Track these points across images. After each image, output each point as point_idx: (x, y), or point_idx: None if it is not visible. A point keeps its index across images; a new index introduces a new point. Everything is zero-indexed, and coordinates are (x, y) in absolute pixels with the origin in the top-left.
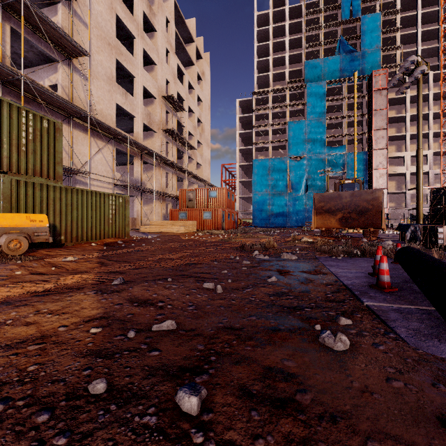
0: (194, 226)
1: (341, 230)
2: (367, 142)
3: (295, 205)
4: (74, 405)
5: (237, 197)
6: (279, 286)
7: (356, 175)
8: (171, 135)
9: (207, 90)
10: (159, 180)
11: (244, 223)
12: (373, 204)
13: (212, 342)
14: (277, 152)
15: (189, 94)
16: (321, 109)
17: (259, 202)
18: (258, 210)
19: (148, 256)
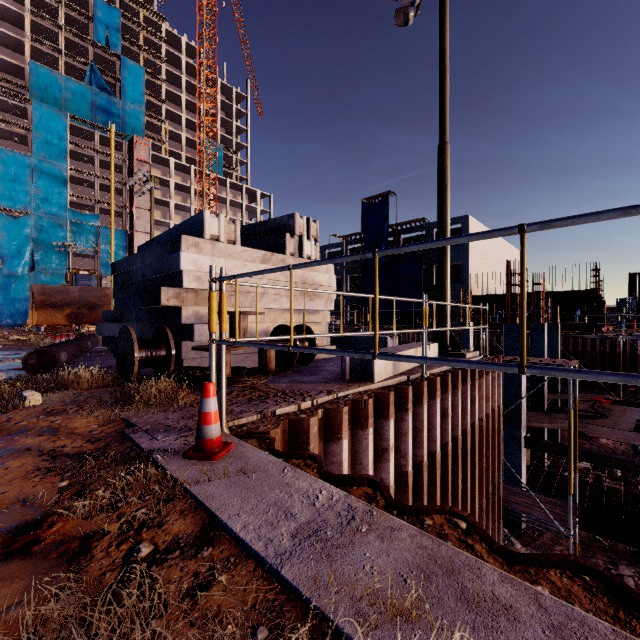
0: None
1: (81, 328)
2: (128, 219)
3: (10, 291)
4: None
5: None
6: None
7: (114, 258)
8: None
9: None
10: None
11: None
12: (104, 301)
13: None
14: None
15: None
16: (61, 150)
17: None
18: None
19: None
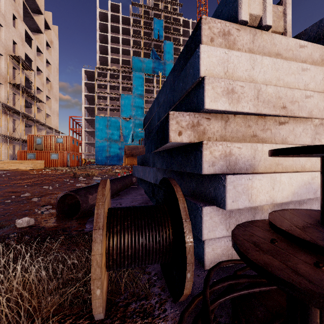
0: (42, 164)
1: None
2: None
3: None
4: (3, 203)
5: (83, 142)
6: (80, 187)
7: None
8: (18, 88)
9: (55, 56)
10: (6, 126)
11: (88, 162)
12: None
13: (43, 195)
14: (113, 113)
15: (38, 56)
16: (141, 90)
17: (100, 147)
18: (99, 152)
19: (5, 182)
